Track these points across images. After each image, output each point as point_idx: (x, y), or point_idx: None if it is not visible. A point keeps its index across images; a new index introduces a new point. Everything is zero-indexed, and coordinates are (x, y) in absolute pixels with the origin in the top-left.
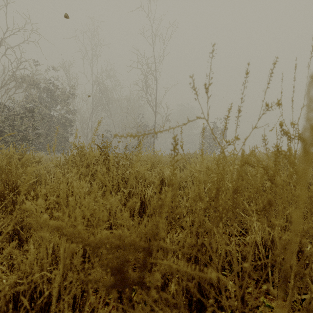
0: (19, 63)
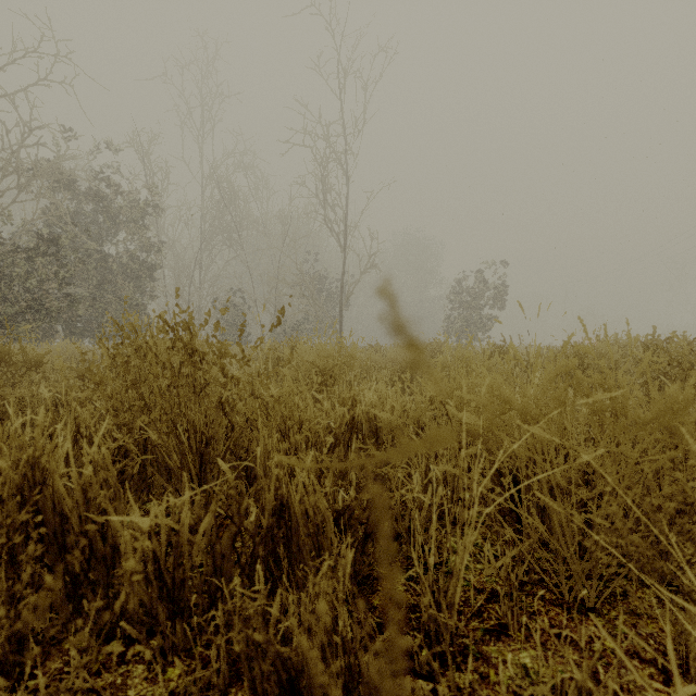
0: (27, 133)
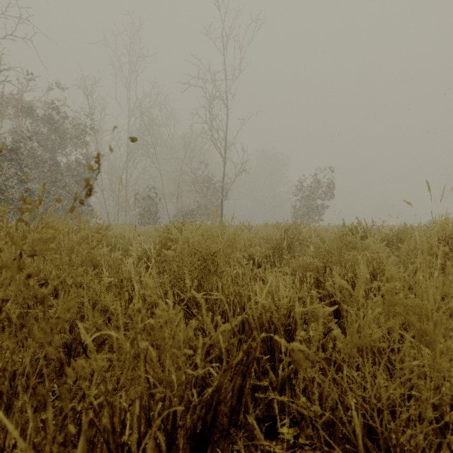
0: None
